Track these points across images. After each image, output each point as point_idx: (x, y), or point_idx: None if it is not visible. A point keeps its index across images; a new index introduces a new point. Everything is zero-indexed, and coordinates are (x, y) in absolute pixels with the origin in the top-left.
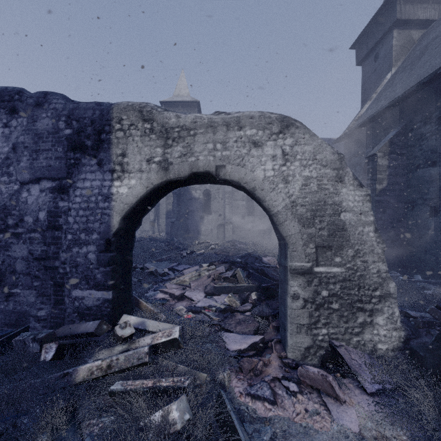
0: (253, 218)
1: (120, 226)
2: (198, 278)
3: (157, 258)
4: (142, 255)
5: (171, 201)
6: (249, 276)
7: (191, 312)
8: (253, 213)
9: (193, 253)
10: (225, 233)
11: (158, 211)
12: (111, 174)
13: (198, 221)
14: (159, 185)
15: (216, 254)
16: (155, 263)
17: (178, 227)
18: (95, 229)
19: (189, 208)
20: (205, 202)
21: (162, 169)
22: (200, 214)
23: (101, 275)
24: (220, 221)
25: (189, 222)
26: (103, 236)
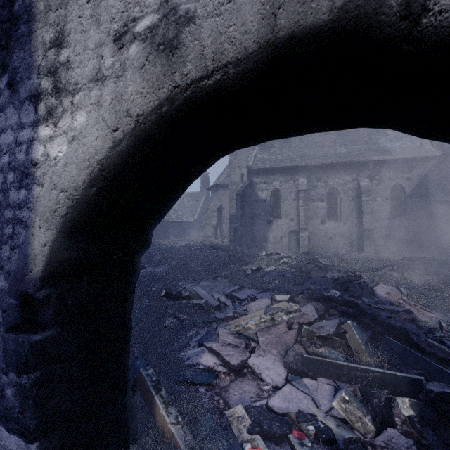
0: (336, 222)
1: (58, 256)
2: (271, 327)
3: (214, 275)
4: (197, 270)
5: (235, 204)
6: (372, 339)
7: (262, 435)
8: (336, 216)
9: (261, 271)
10: (299, 242)
11: (220, 216)
12: (33, 107)
13: (264, 227)
14: (155, 119)
15: (291, 274)
16: (211, 282)
17: (242, 234)
18: (2, 264)
19: (254, 211)
20: (274, 204)
21: (156, 49)
22: (268, 219)
23: (13, 392)
24: (292, 227)
25: (255, 227)
26: (13, 285)
